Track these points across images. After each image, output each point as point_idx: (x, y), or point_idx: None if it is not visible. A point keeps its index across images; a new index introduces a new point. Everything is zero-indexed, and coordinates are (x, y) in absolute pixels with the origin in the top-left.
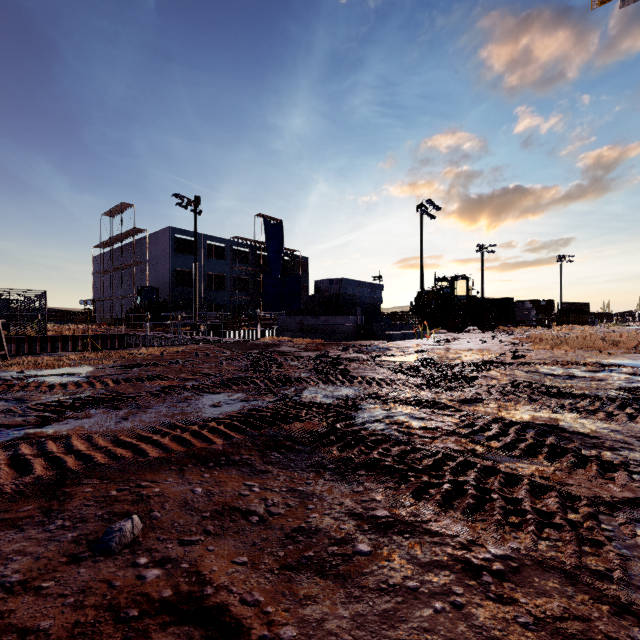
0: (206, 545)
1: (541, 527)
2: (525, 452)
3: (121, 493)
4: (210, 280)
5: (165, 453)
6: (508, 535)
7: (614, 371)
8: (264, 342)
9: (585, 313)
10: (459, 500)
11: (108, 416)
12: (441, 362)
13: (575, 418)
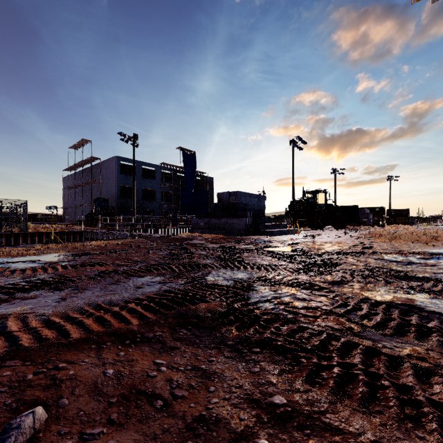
0: (106, 440)
1: (442, 423)
2: (396, 331)
3: (36, 377)
4: (145, 193)
5: (85, 334)
6: (411, 434)
7: (441, 258)
8: (181, 237)
9: (407, 216)
10: (351, 385)
11: (50, 297)
12: (310, 251)
13: (427, 298)
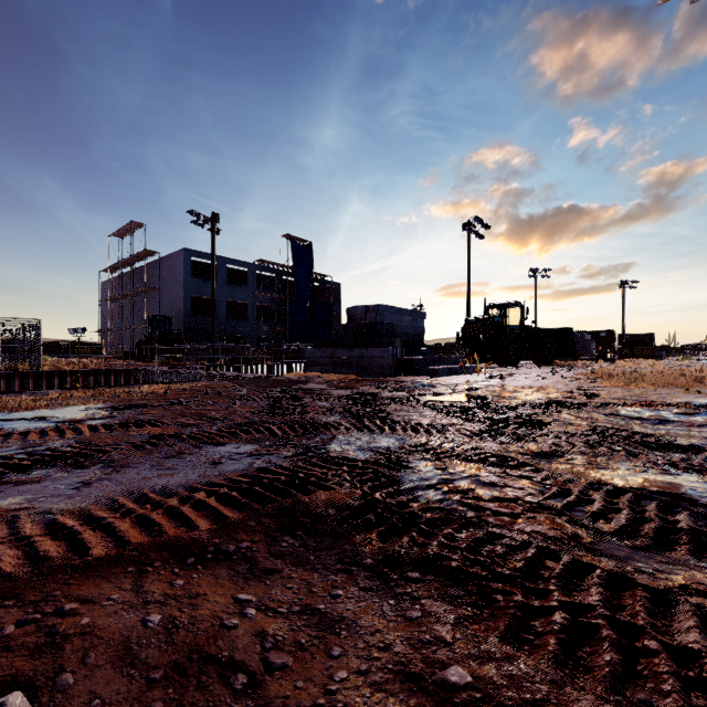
0: None
1: None
2: (655, 541)
3: (21, 630)
4: (231, 308)
5: (116, 548)
6: None
7: None
8: (289, 378)
9: (651, 345)
10: (587, 647)
11: (64, 479)
12: (498, 402)
13: (700, 482)
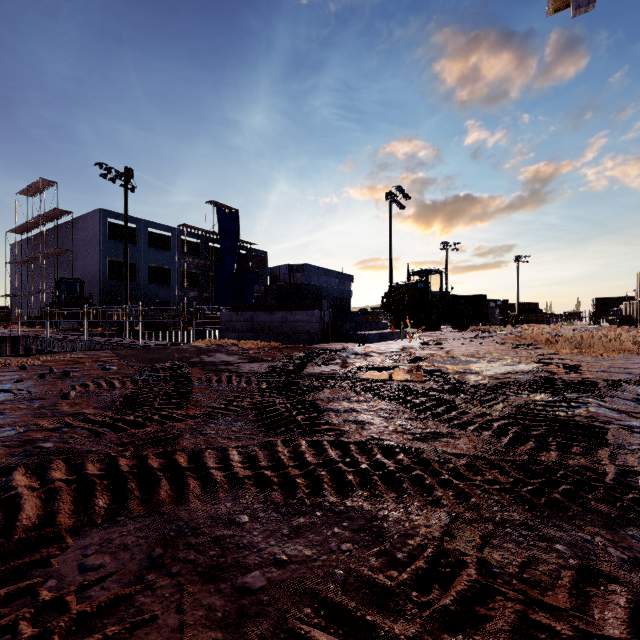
0: None
1: None
2: None
3: None
4: (153, 273)
5: None
6: None
7: None
8: (195, 347)
9: (540, 312)
10: None
11: None
12: (461, 378)
13: None
